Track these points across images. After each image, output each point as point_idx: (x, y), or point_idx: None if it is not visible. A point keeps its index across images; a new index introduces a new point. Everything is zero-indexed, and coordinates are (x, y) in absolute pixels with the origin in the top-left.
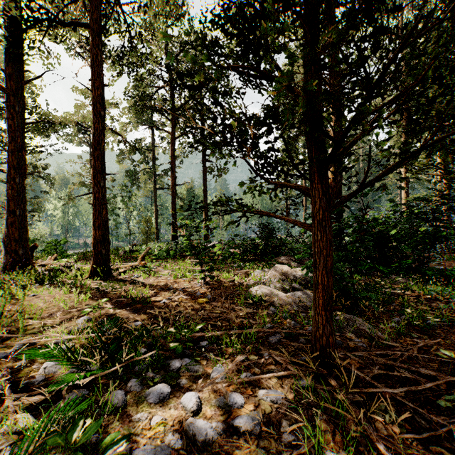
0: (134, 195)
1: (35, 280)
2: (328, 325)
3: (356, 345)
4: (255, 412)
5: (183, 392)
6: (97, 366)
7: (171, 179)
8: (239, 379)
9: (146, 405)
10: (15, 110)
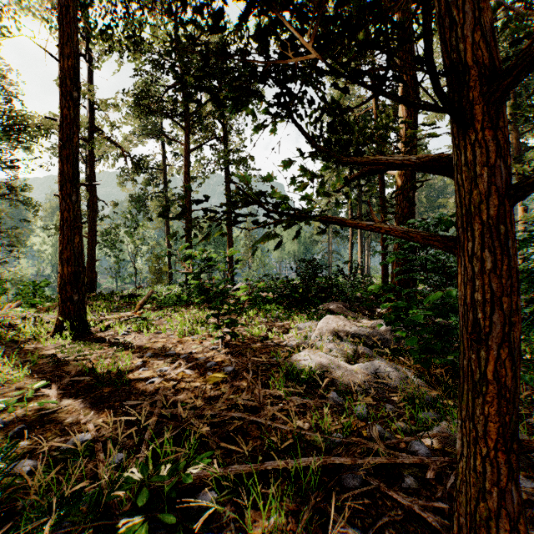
0: (140, 226)
1: None
2: (512, 488)
3: (531, 497)
4: None
5: None
6: None
7: (185, 203)
8: None
9: None
10: None
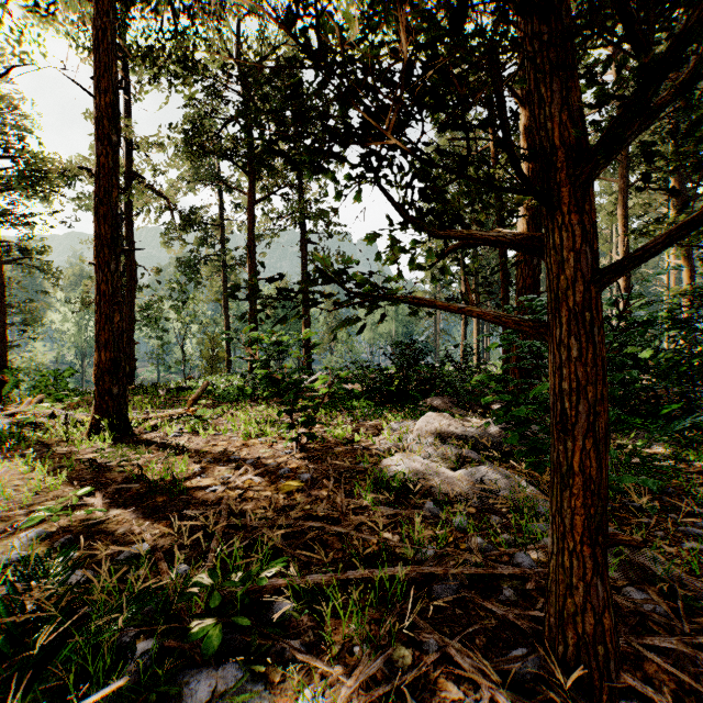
0: (190, 298)
1: None
2: (599, 582)
3: (639, 608)
4: None
5: None
6: None
7: (249, 270)
8: None
9: None
10: None
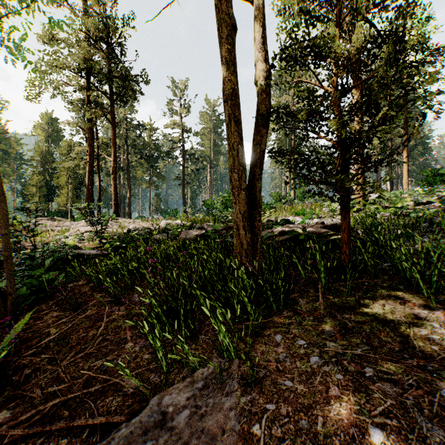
0: None
1: None
2: None
3: None
4: None
5: None
6: None
7: None
8: None
9: None
10: None
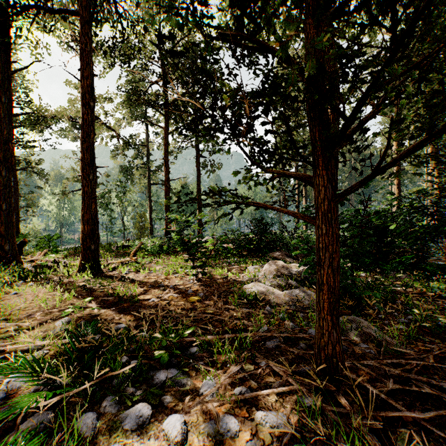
0: (128, 191)
1: (21, 277)
2: (334, 331)
3: (363, 351)
4: (252, 443)
5: (167, 414)
6: (70, 379)
7: (165, 174)
8: (233, 397)
9: (120, 433)
10: (1, 101)
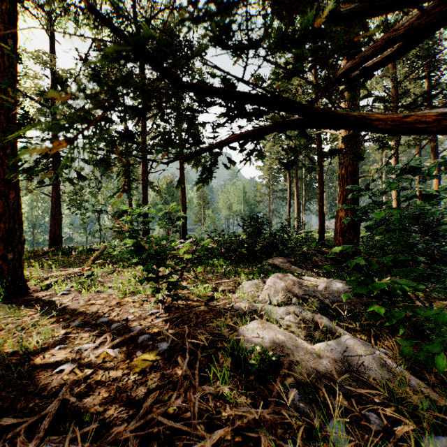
0: (104, 187)
1: None
2: None
3: None
4: None
5: None
6: None
7: (142, 165)
8: None
9: None
10: None
